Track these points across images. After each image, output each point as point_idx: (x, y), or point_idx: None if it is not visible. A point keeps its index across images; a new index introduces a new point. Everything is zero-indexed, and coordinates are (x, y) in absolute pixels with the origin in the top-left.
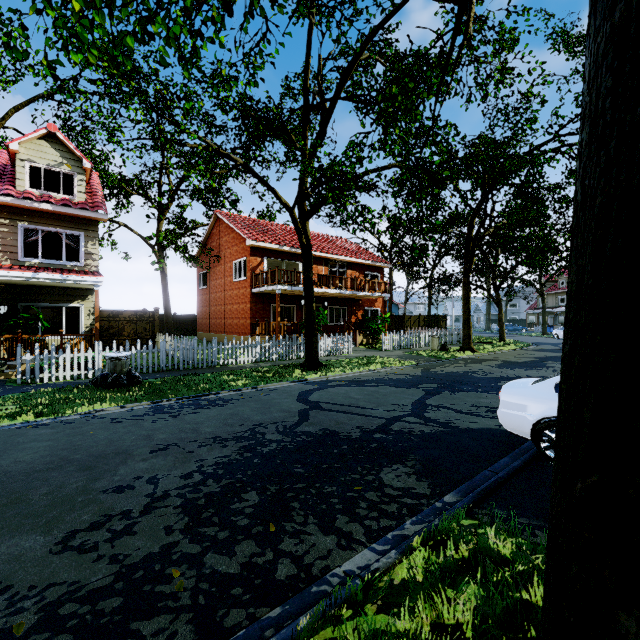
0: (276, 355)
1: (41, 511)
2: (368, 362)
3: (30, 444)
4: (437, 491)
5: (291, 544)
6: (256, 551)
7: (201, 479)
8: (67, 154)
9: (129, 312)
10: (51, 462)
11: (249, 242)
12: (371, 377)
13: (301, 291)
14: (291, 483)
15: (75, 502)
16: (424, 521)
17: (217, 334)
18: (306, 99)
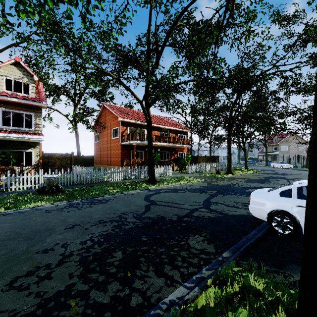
0: (133, 176)
1: (0, 265)
2: (180, 179)
3: (0, 225)
4: (219, 250)
5: (139, 283)
6: (119, 288)
7: (91, 244)
8: (25, 73)
9: (58, 154)
10: (10, 235)
11: (120, 119)
12: (182, 187)
13: (146, 144)
14: (140, 246)
15: (20, 259)
16: (213, 268)
17: (104, 165)
18: (149, 45)
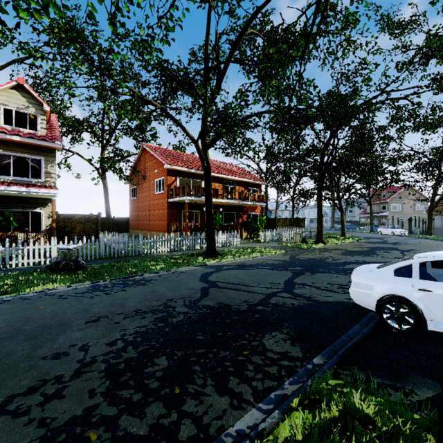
0: (185, 246)
1: None
2: (251, 251)
3: None
4: (307, 354)
5: (192, 405)
6: (163, 412)
7: (123, 346)
8: (32, 100)
9: (79, 216)
10: (5, 332)
11: (166, 166)
12: (253, 262)
13: (203, 201)
14: (194, 349)
15: (18, 368)
16: (299, 381)
17: (144, 231)
18: (207, 62)
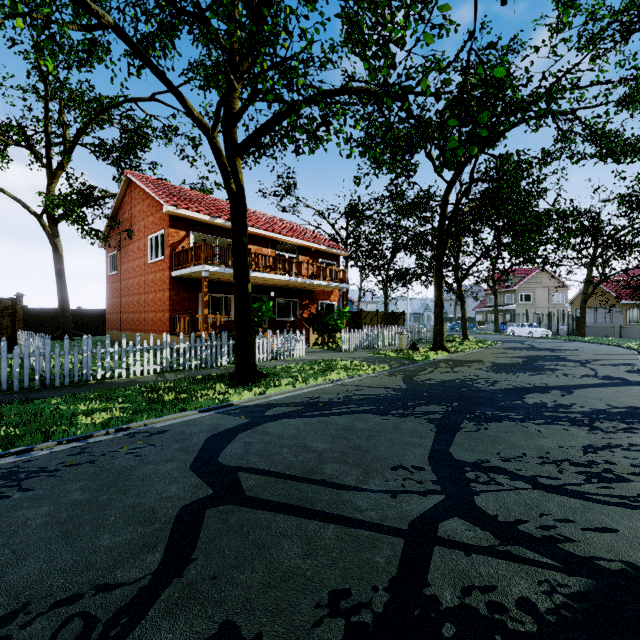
0: (196, 361)
1: None
2: (327, 368)
3: None
4: None
5: None
6: None
7: None
8: None
9: None
10: None
11: (166, 208)
12: (336, 394)
13: None
14: None
15: None
16: None
17: (129, 333)
18: None
